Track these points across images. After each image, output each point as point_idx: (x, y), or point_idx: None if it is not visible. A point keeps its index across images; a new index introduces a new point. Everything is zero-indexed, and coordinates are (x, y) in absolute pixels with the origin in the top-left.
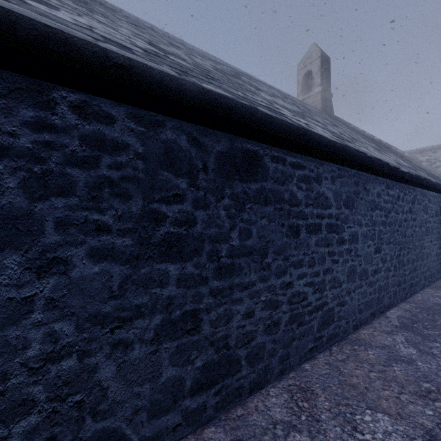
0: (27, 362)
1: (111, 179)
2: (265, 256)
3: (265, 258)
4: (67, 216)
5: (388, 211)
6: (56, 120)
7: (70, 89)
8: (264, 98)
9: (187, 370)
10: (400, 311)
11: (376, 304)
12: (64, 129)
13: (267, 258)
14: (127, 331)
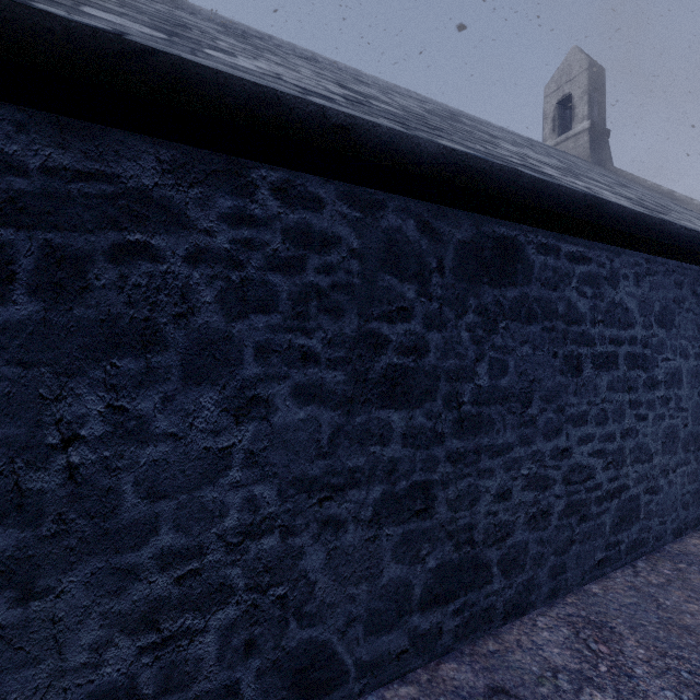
0: (225, 535)
1: (320, 288)
2: (528, 405)
3: (528, 407)
4: (268, 340)
5: None
6: (256, 210)
7: (270, 166)
8: (510, 151)
9: (416, 571)
10: None
11: None
12: (265, 222)
13: (531, 408)
14: (339, 505)
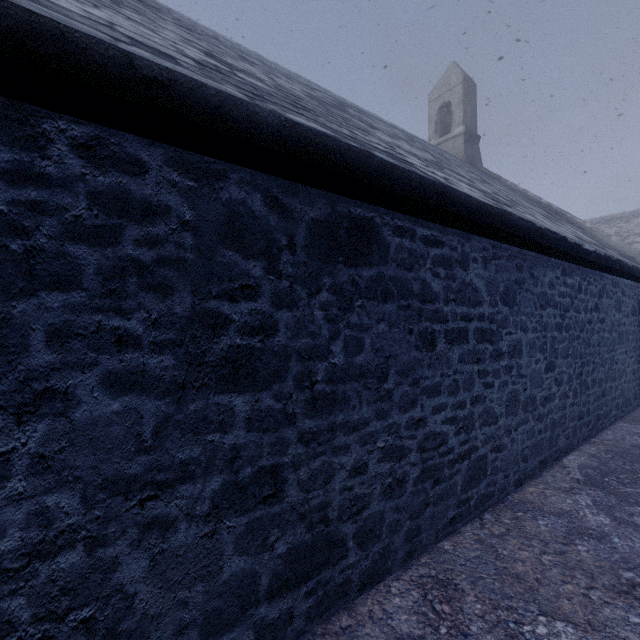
0: None
1: (141, 262)
2: (384, 380)
3: (384, 382)
4: (67, 322)
5: (565, 309)
6: (49, 168)
7: (73, 118)
8: (381, 140)
9: (263, 560)
10: (582, 456)
11: (548, 447)
12: (62, 182)
13: (387, 383)
14: (167, 503)
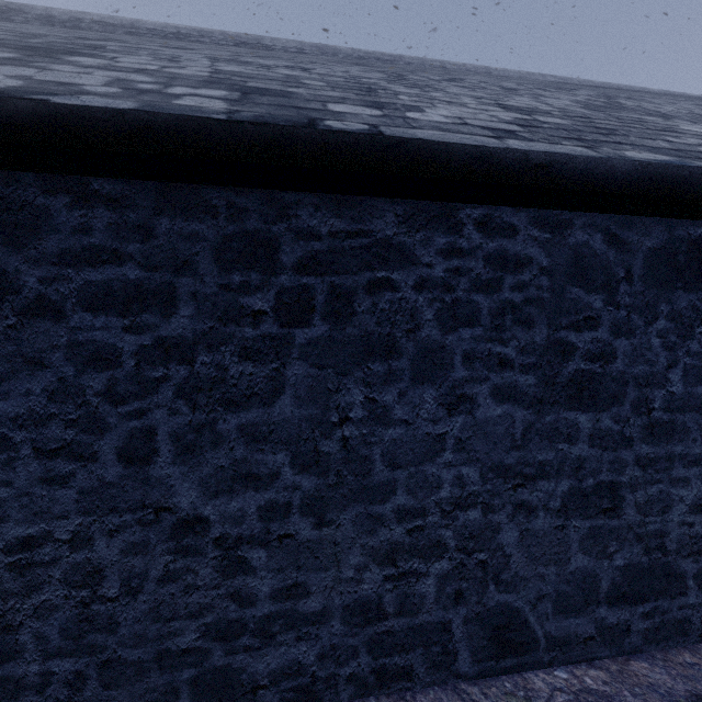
0: (440, 503)
1: (514, 303)
2: None
3: None
4: (472, 349)
5: None
6: (463, 243)
7: (472, 205)
8: (695, 136)
9: (603, 566)
10: None
11: None
12: (469, 252)
13: None
14: (530, 493)
